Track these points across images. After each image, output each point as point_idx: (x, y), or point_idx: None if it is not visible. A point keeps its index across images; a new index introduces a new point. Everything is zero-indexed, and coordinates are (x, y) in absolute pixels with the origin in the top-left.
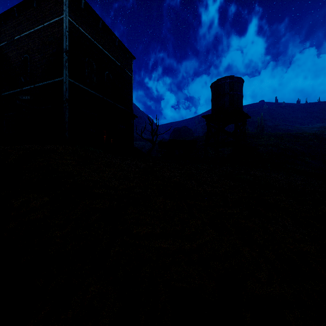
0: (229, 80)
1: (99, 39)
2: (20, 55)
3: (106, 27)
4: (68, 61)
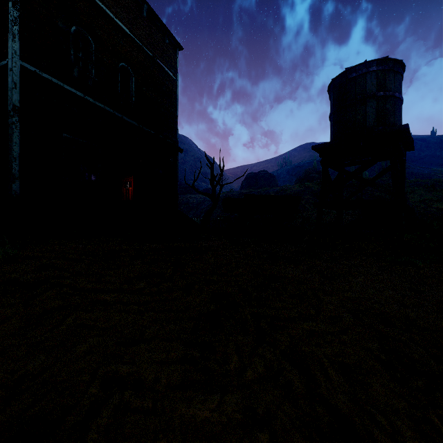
0: (377, 66)
1: None
2: None
3: None
4: (19, 22)
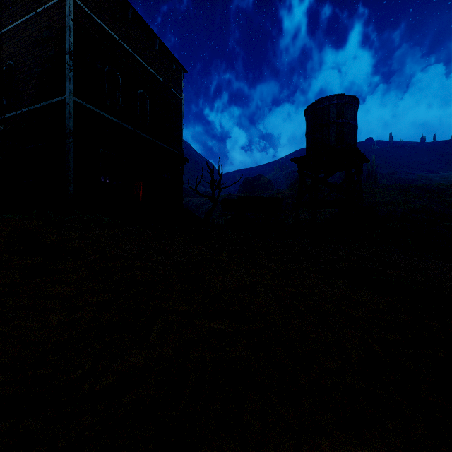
0: (337, 100)
1: (128, 38)
2: (1, 62)
3: (140, 20)
4: (73, 69)
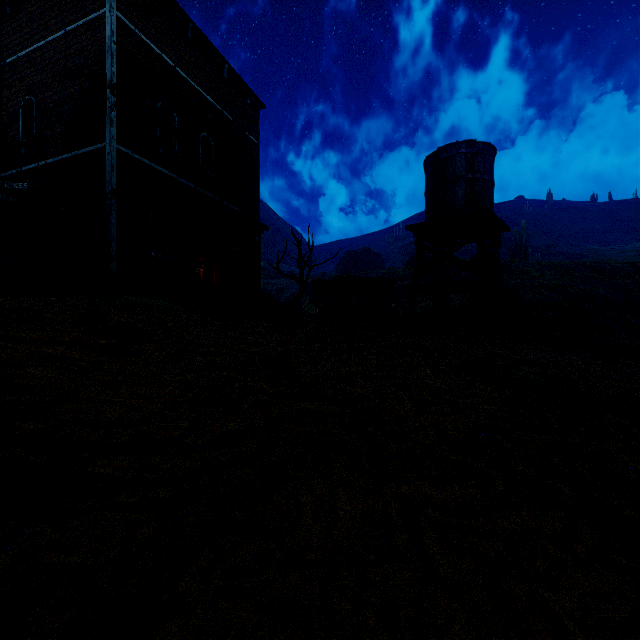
0: (466, 148)
1: (187, 64)
2: (18, 97)
3: (203, 39)
4: (115, 107)
